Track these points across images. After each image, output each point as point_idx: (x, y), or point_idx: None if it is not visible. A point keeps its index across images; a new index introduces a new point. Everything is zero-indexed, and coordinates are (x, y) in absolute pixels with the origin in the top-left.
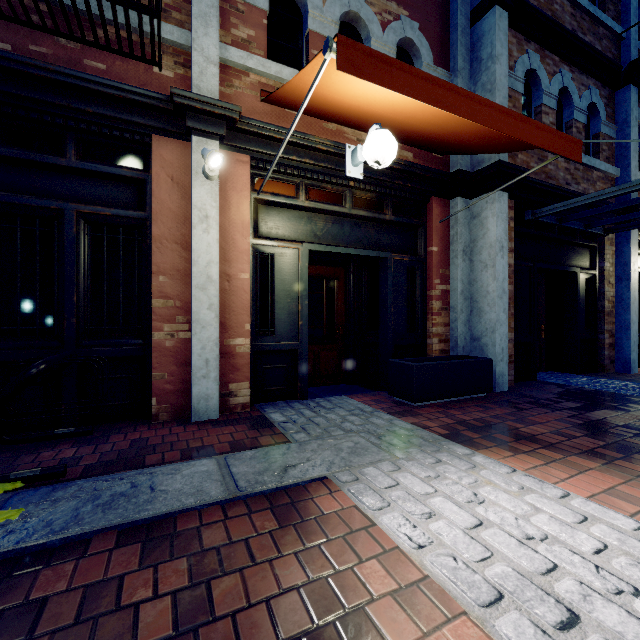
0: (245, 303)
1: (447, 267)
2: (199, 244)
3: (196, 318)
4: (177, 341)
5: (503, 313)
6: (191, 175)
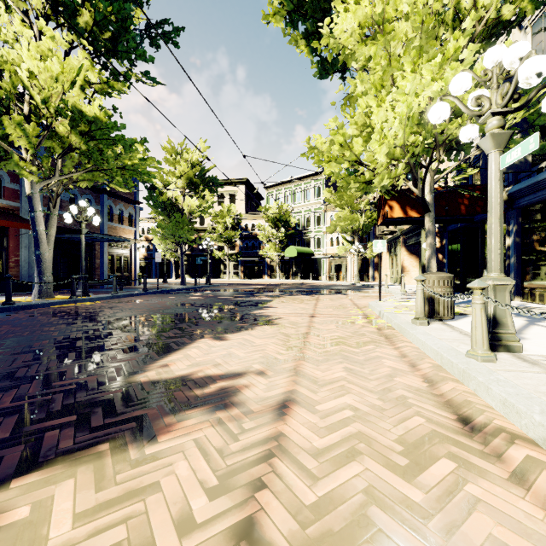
0: None
1: (18, 251)
2: None
3: None
4: None
5: None
6: None
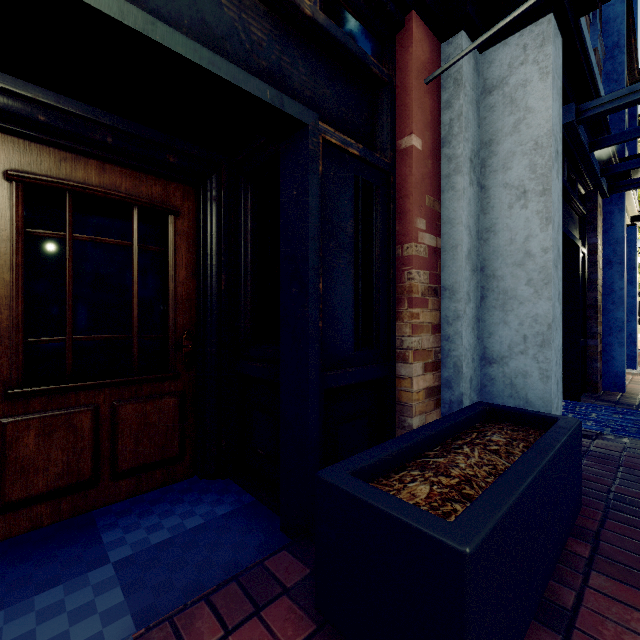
0: None
1: (437, 195)
2: None
3: None
4: None
5: (558, 302)
6: None
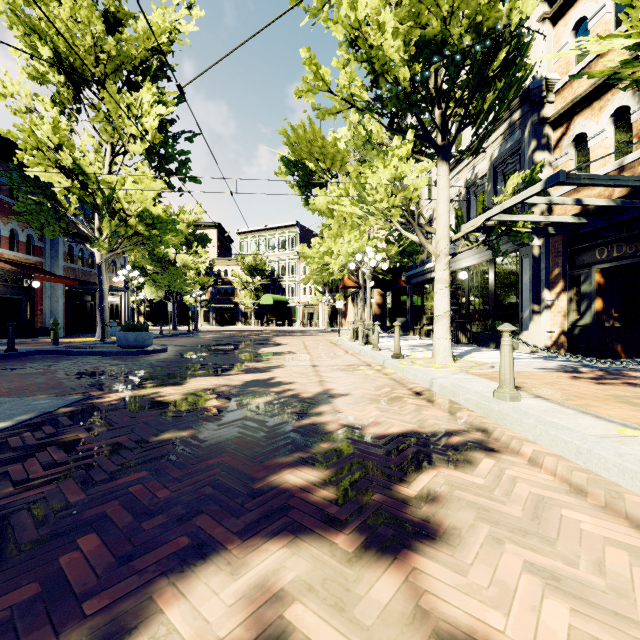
0: None
1: (43, 301)
2: None
3: None
4: None
5: (62, 315)
6: None
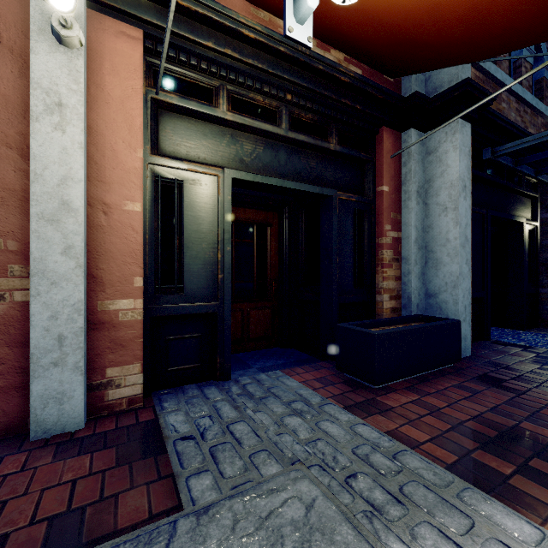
0: (134, 247)
1: (398, 211)
2: (45, 147)
3: (39, 268)
4: (10, 306)
5: (465, 265)
6: (30, 32)
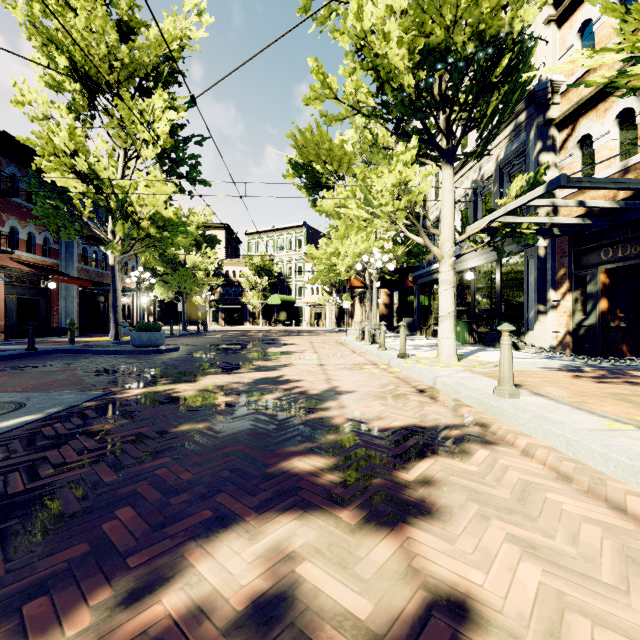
0: (3, 312)
1: (58, 302)
2: None
3: None
4: None
5: (76, 316)
6: None
